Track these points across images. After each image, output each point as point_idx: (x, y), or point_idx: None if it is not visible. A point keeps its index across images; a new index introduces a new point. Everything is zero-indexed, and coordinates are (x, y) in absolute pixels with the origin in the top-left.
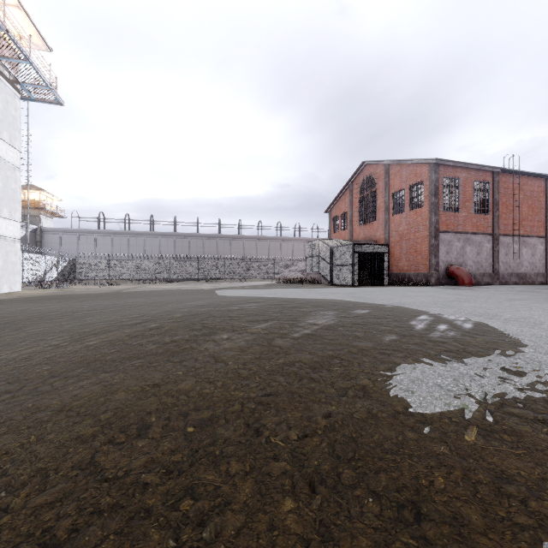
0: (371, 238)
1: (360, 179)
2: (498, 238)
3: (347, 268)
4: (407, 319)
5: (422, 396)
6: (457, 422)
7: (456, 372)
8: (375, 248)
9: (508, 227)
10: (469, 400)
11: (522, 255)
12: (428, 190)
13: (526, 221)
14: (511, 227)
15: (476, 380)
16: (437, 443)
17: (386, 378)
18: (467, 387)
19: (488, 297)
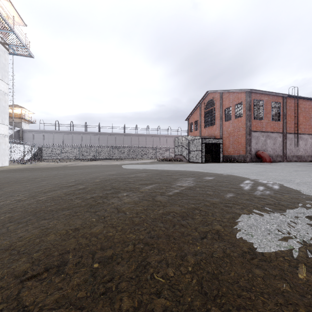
0: (212, 135)
1: (206, 101)
2: (286, 135)
3: (198, 152)
4: (238, 183)
5: (259, 239)
6: (289, 261)
7: (278, 220)
8: (214, 141)
9: (291, 128)
10: (293, 242)
11: (299, 145)
12: (245, 107)
13: (301, 125)
14: (293, 128)
15: (293, 226)
16: (279, 281)
17: (232, 225)
18: (289, 231)
19: (282, 169)
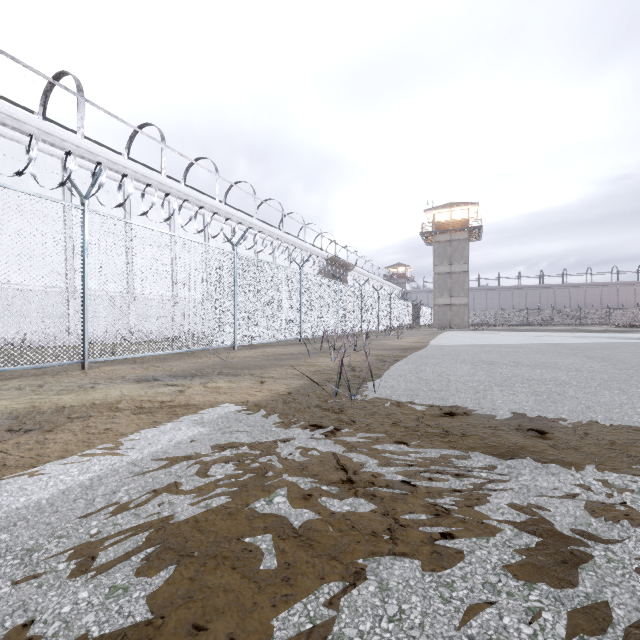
0: None
1: None
2: None
3: None
4: None
5: None
6: None
7: None
8: None
9: None
10: None
11: None
12: None
13: None
14: None
15: None
16: None
17: None
18: None
19: None
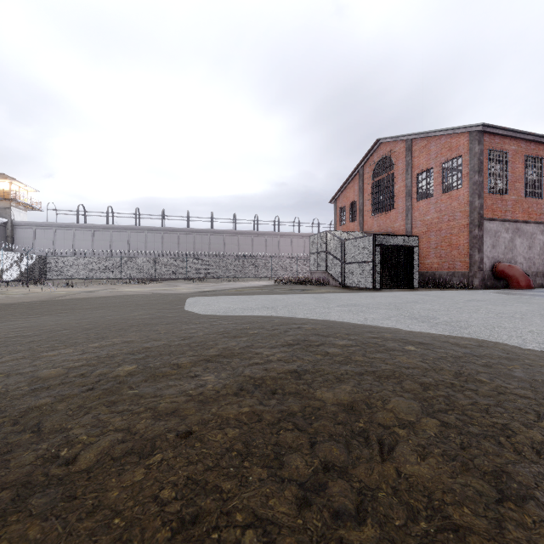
0: (387, 230)
1: (373, 161)
2: None
3: (365, 266)
4: None
5: None
6: None
7: None
8: (402, 240)
9: None
10: None
11: None
12: (469, 166)
13: None
14: None
15: None
16: None
17: None
18: None
19: None
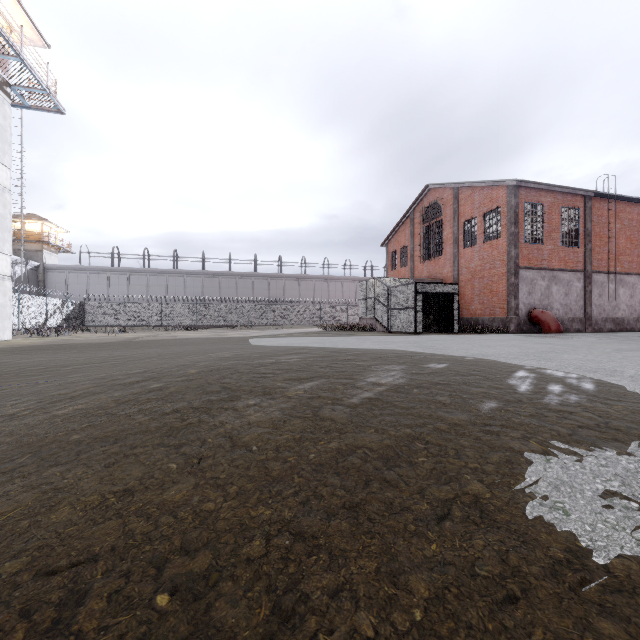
0: (436, 276)
1: (424, 206)
2: (591, 276)
3: (408, 312)
4: (502, 377)
5: (587, 523)
6: None
7: (619, 469)
8: (442, 288)
9: (602, 262)
10: None
11: (619, 296)
12: (506, 218)
13: (623, 255)
14: (606, 262)
15: None
16: None
17: (509, 481)
18: None
19: (589, 347)
